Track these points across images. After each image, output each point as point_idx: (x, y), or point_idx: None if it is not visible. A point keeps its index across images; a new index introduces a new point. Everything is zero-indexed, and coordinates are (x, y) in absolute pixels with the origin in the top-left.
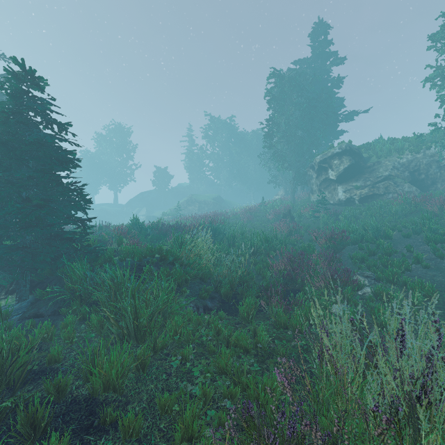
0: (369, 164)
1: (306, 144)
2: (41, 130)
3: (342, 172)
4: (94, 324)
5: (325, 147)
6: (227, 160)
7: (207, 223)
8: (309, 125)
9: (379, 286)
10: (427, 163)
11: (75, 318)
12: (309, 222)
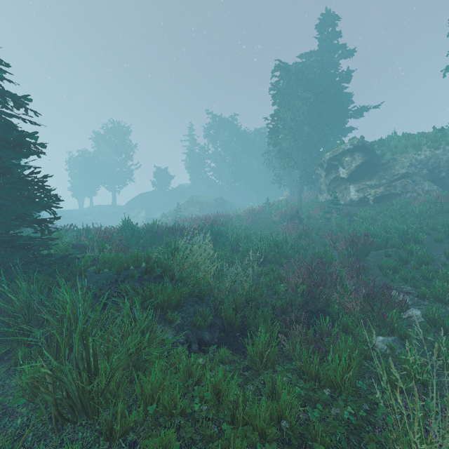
0: (383, 161)
1: (314, 142)
2: None
3: (354, 169)
4: (23, 384)
5: (333, 144)
6: (229, 160)
7: (208, 225)
8: (316, 121)
9: (434, 308)
10: (448, 160)
11: None
12: (319, 224)
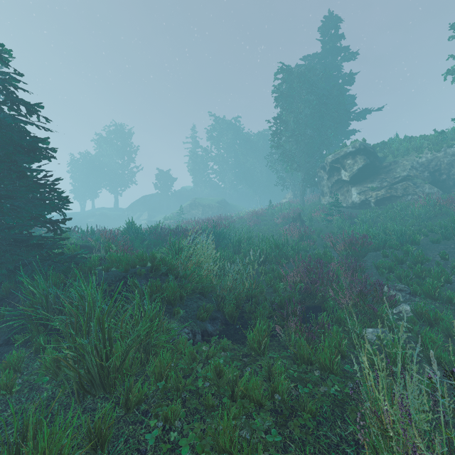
0: (385, 164)
1: (317, 144)
2: (3, 111)
3: (356, 172)
4: (47, 364)
5: (336, 147)
6: (232, 162)
7: (210, 227)
8: (319, 123)
9: (421, 303)
10: (449, 163)
11: (24, 353)
12: (320, 226)
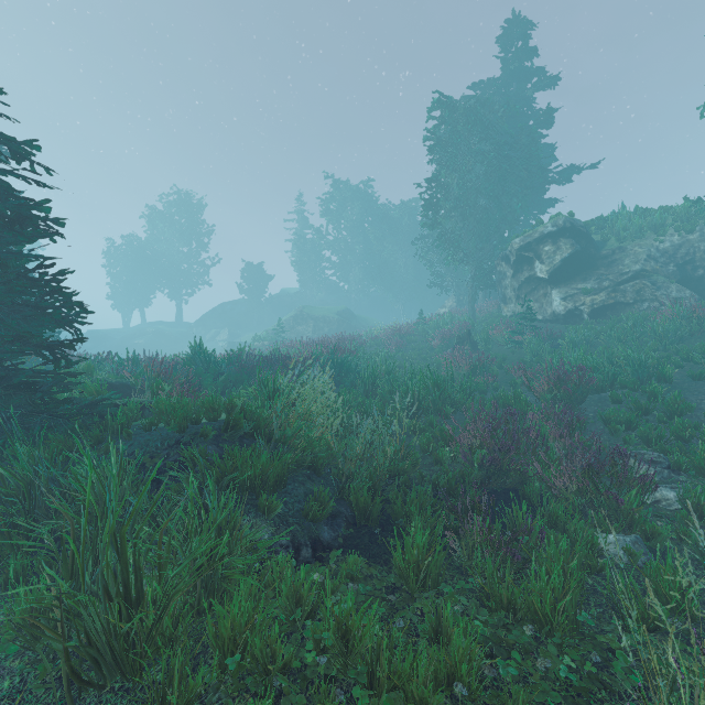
0: (605, 252)
1: (495, 221)
2: None
3: (559, 265)
4: (15, 620)
5: (525, 226)
6: (361, 250)
7: (327, 353)
8: (498, 188)
9: (698, 488)
10: None
11: None
12: (503, 351)
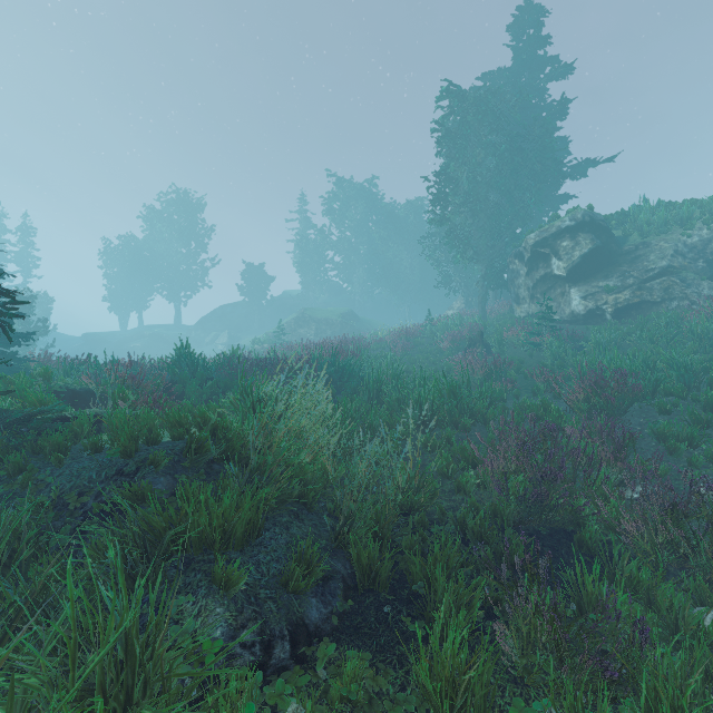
0: (627, 247)
1: (506, 217)
2: None
3: (578, 261)
4: None
5: (537, 223)
6: (365, 251)
7: (327, 356)
8: (510, 182)
9: None
10: None
11: None
12: (519, 354)
